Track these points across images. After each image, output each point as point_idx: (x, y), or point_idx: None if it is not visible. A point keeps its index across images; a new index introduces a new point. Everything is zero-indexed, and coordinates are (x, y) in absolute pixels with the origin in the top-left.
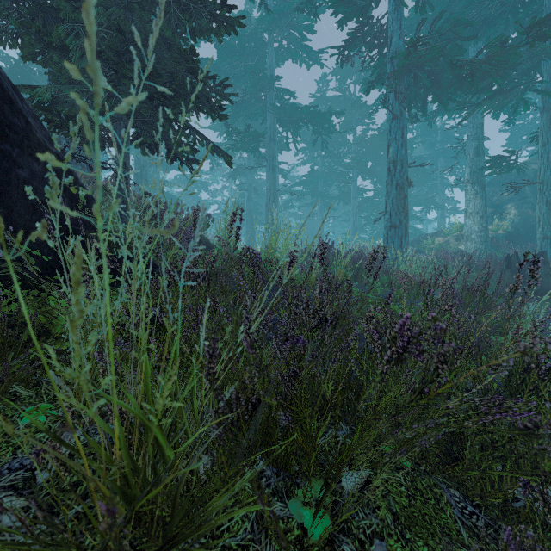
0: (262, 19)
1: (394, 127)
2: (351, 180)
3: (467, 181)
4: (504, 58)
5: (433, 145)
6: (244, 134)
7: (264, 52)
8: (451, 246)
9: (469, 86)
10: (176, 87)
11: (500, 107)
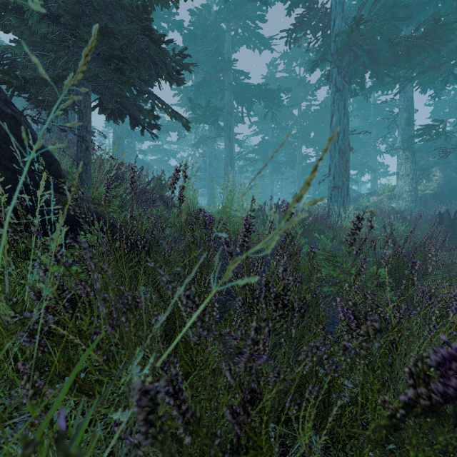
0: (220, 10)
1: (337, 99)
2: (297, 148)
3: (398, 147)
4: (439, 33)
5: (367, 118)
6: (206, 109)
7: (223, 39)
8: (384, 204)
9: (404, 62)
10: (134, 53)
11: (430, 81)
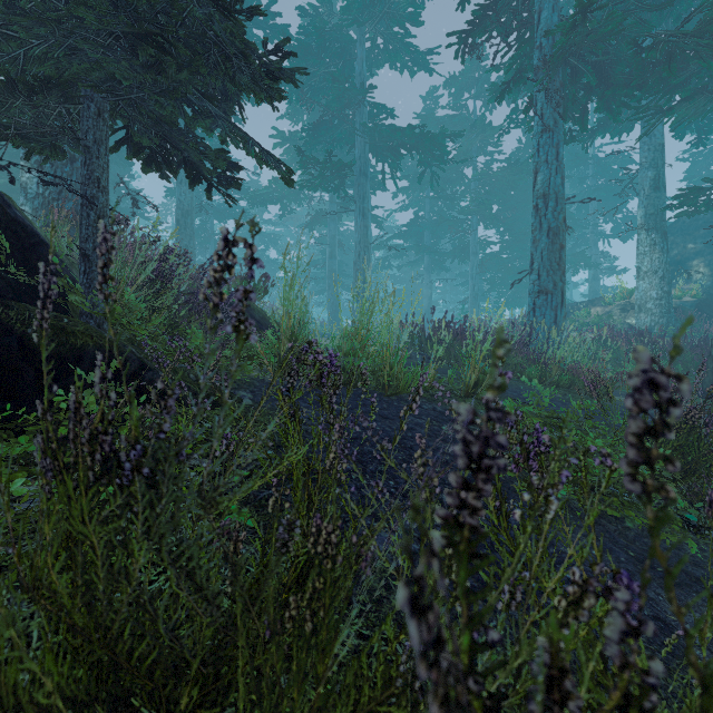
0: (348, 6)
1: (545, 144)
2: (470, 229)
3: (639, 227)
4: None
5: (582, 181)
6: (324, 165)
7: (352, 54)
8: (615, 320)
9: (658, 81)
10: (189, 39)
11: (698, 115)
